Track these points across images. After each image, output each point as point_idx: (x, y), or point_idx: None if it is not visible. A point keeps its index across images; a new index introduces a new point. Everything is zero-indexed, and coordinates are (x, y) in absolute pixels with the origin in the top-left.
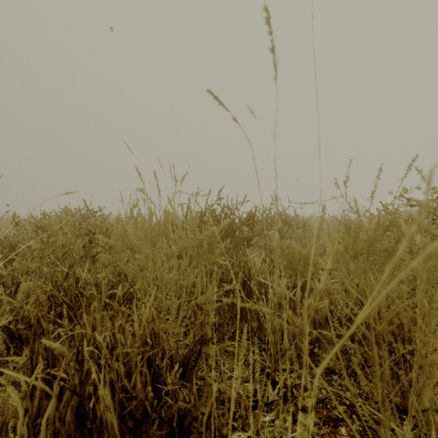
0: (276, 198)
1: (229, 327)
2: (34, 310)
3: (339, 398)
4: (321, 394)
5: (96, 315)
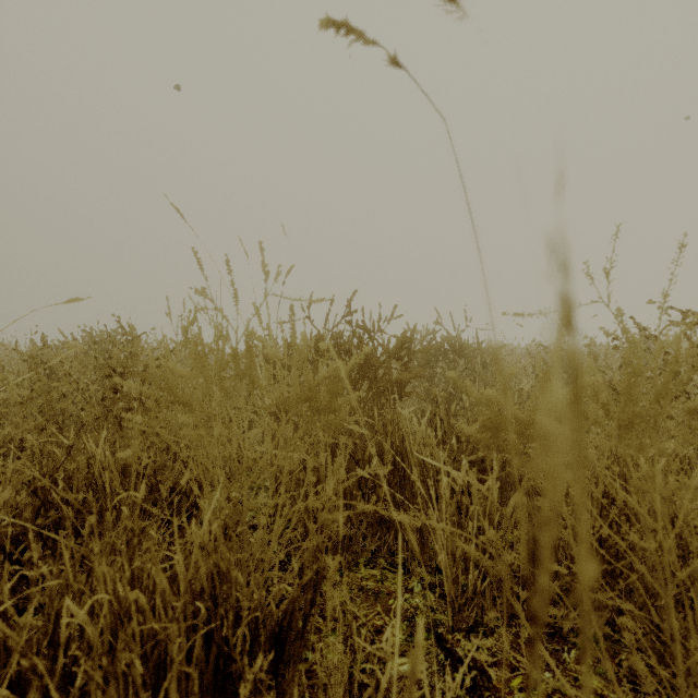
0: (563, 258)
1: (367, 542)
2: (3, 518)
3: (579, 692)
4: (544, 683)
5: (97, 544)
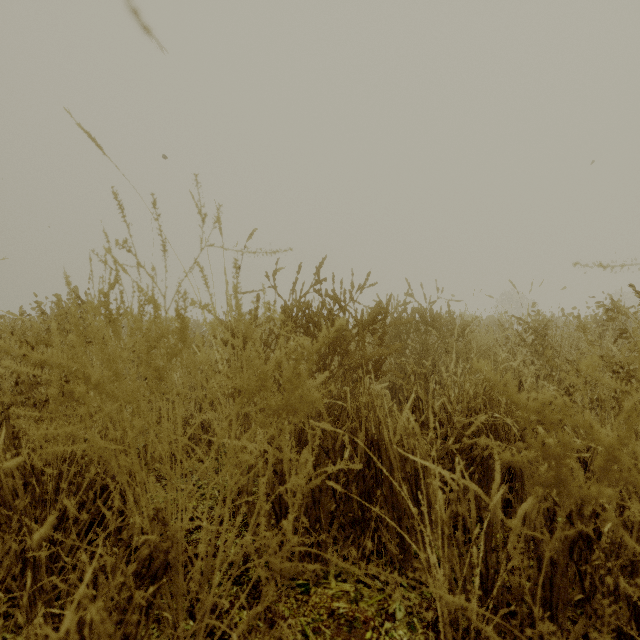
0: None
1: (338, 547)
2: None
3: None
4: None
5: None
